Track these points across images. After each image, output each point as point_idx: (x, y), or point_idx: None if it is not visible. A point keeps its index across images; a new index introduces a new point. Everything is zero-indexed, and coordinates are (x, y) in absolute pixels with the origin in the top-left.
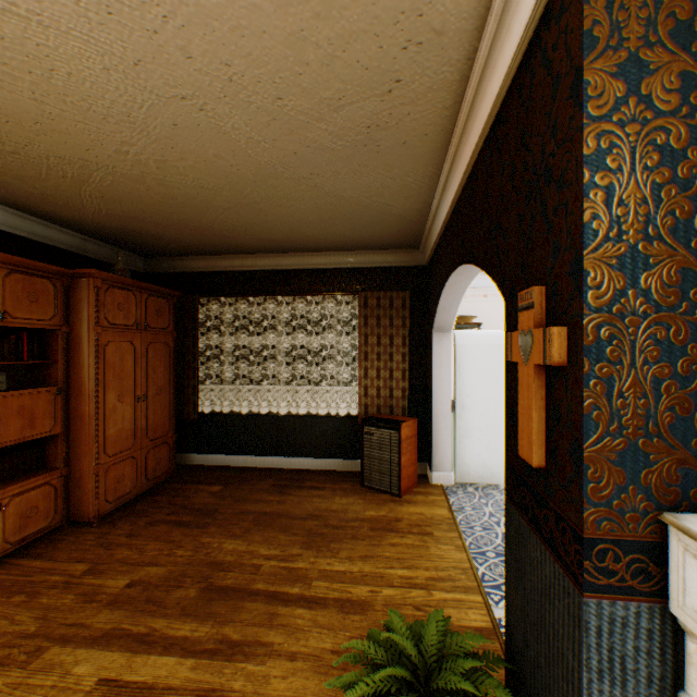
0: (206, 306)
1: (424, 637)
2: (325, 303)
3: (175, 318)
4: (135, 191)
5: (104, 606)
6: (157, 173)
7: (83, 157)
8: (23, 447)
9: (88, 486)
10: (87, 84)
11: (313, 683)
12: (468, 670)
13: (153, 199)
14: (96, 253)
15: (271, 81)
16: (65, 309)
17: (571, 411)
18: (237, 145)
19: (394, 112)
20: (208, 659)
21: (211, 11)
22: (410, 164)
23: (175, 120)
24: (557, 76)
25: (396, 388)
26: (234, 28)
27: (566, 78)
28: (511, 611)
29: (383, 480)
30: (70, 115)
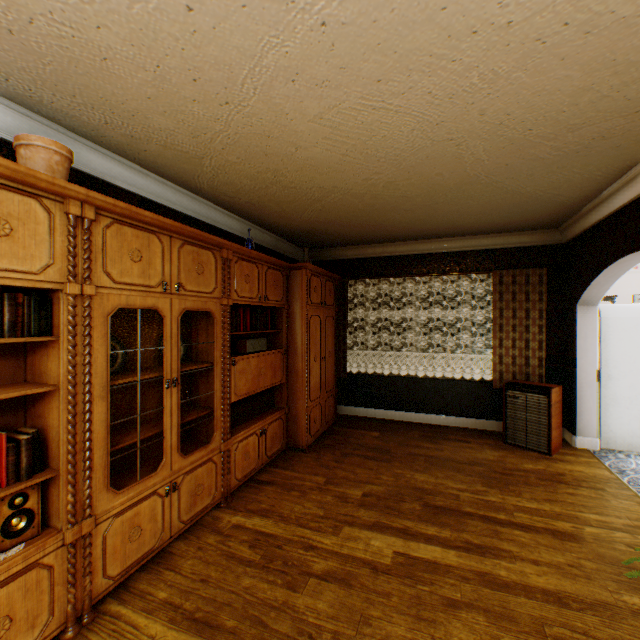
0: (350, 286)
1: None
2: (457, 281)
3: (336, 297)
4: (349, 204)
5: (357, 506)
6: (378, 190)
7: (336, 185)
8: (262, 390)
9: (301, 422)
10: (389, 141)
11: (566, 583)
12: None
13: (355, 208)
14: (281, 249)
15: (533, 119)
16: (286, 293)
17: None
18: (462, 165)
19: (627, 126)
20: (465, 552)
21: (528, 85)
22: (608, 162)
23: (429, 154)
24: None
25: (532, 357)
26: (535, 92)
27: None
28: None
29: (529, 439)
30: (355, 161)
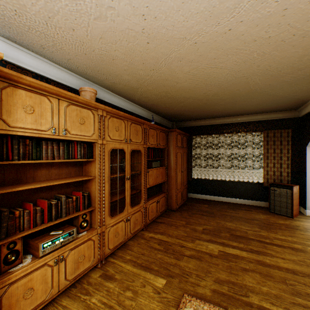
0: (193, 139)
1: None
2: (245, 136)
3: (187, 144)
4: (195, 103)
5: (201, 233)
6: (209, 97)
7: (191, 96)
8: (156, 184)
9: (173, 198)
10: (216, 78)
11: (297, 266)
12: None
13: (198, 105)
14: (162, 122)
15: (281, 67)
16: (167, 142)
17: None
18: (248, 85)
19: None
20: (250, 252)
21: (278, 55)
22: None
23: (234, 82)
24: None
25: (283, 171)
26: (282, 58)
27: None
28: None
29: (281, 210)
30: (201, 86)
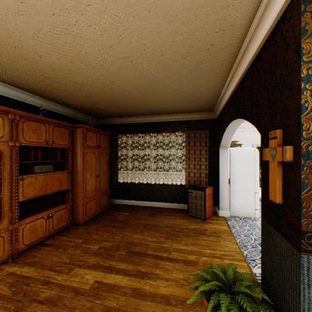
0: (120, 138)
1: (226, 272)
2: (170, 136)
3: (109, 143)
4: (99, 93)
5: (91, 255)
6: (109, 86)
7: (83, 81)
8: (57, 193)
9: (80, 209)
10: (91, 55)
11: (176, 290)
12: (247, 285)
13: (105, 96)
14: (79, 117)
15: (160, 49)
16: (72, 140)
17: (295, 180)
18: (142, 73)
19: (209, 57)
20: (134, 277)
21: (142, 26)
22: (213, 77)
23: (120, 66)
24: (288, 44)
25: (202, 173)
26: (149, 32)
27: (292, 45)
28: (264, 265)
29: (197, 213)
30: (82, 67)
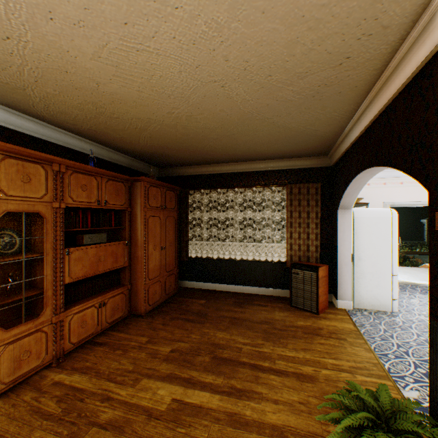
0: (192, 195)
1: (378, 398)
2: (263, 192)
3: (178, 202)
4: (169, 132)
5: (162, 360)
6: (184, 122)
7: (149, 117)
8: (110, 272)
9: (140, 295)
10: (167, 80)
11: (292, 418)
12: (415, 421)
13: (176, 136)
14: (137, 167)
15: (268, 67)
16: (129, 199)
17: None
18: (235, 103)
19: (339, 76)
20: (227, 396)
21: (248, 35)
22: (338, 105)
23: (206, 93)
24: None
25: (311, 245)
26: (258, 42)
27: None
28: (436, 390)
29: (305, 303)
30: (152, 97)
